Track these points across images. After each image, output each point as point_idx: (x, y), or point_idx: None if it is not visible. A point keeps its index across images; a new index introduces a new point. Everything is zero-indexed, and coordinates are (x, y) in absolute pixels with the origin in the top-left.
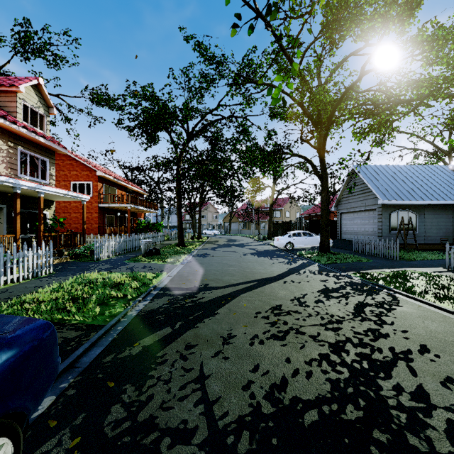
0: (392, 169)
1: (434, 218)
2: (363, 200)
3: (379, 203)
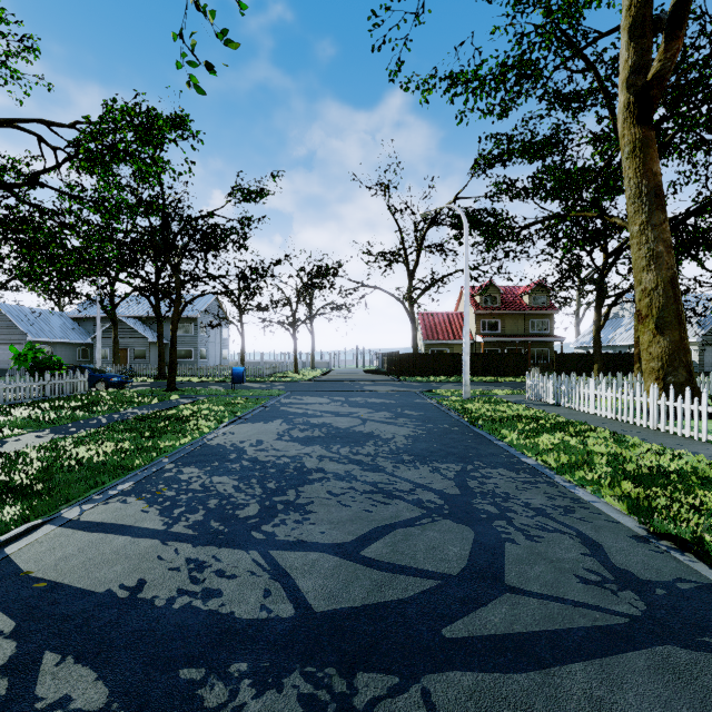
0: (30, 311)
1: (63, 351)
2: (9, 335)
3: (29, 340)
